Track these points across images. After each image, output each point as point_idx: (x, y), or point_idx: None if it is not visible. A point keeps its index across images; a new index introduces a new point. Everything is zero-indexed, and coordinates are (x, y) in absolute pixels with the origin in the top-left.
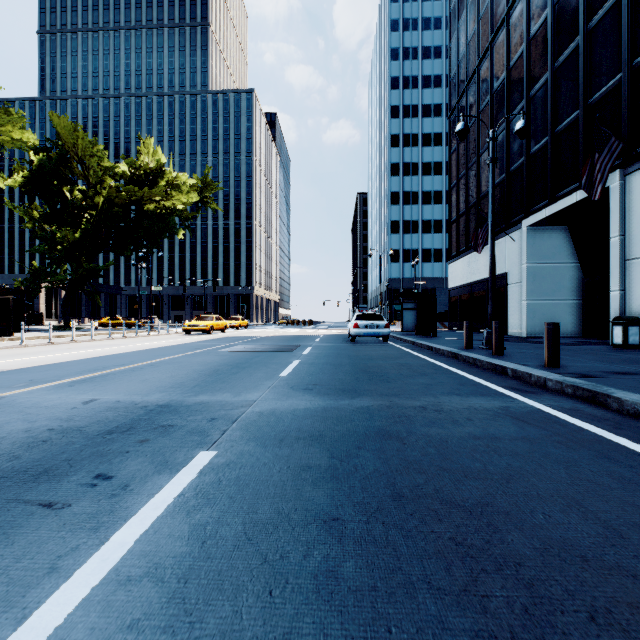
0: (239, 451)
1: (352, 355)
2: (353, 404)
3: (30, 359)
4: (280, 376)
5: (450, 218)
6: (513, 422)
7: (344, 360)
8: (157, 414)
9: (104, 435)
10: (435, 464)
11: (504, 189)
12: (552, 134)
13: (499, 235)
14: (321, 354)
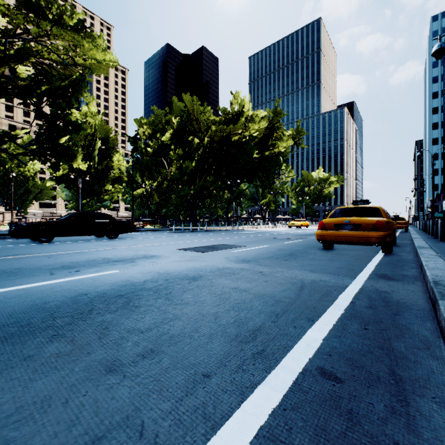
0: None
1: None
2: None
3: None
4: None
5: (443, 184)
6: None
7: None
8: None
9: None
10: None
11: None
12: None
13: None
14: None
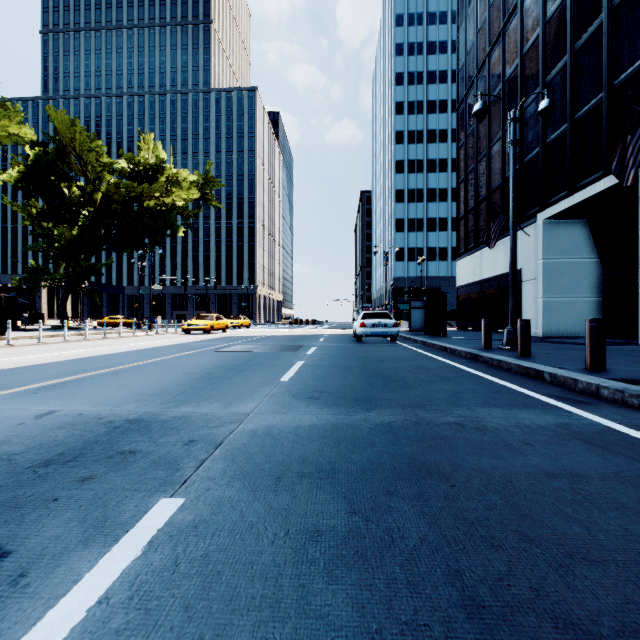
0: (216, 499)
1: (360, 356)
2: (370, 419)
3: (8, 360)
4: (280, 381)
5: (458, 214)
6: (587, 448)
7: (352, 362)
8: (121, 433)
9: (37, 468)
10: (511, 528)
11: (517, 181)
12: (571, 121)
13: None
14: (326, 355)
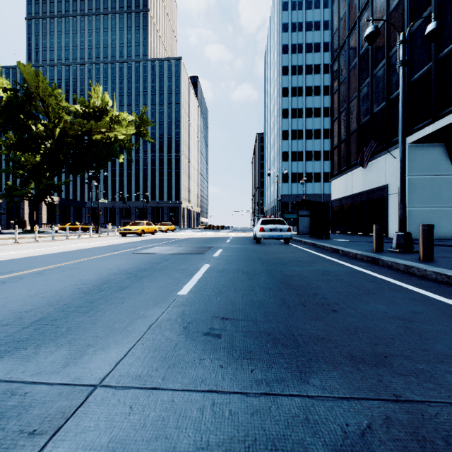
0: None
1: (263, 258)
2: (317, 417)
3: None
4: (178, 295)
5: (332, 144)
6: None
7: (256, 265)
8: None
9: None
10: None
11: (384, 115)
12: (435, 59)
13: (379, 154)
14: (231, 257)
